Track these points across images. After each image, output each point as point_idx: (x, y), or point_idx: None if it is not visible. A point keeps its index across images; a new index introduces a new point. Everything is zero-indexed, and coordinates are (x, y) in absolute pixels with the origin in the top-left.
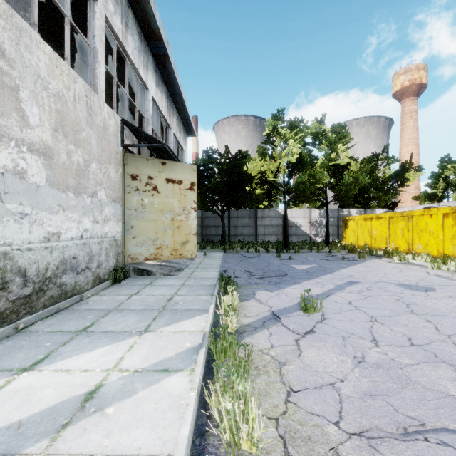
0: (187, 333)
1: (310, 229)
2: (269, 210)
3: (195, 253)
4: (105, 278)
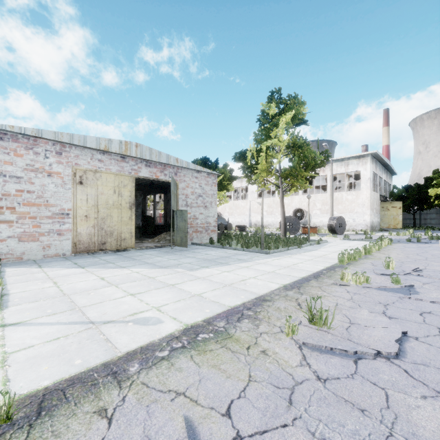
0: None
1: None
2: None
3: (401, 227)
4: (378, 230)
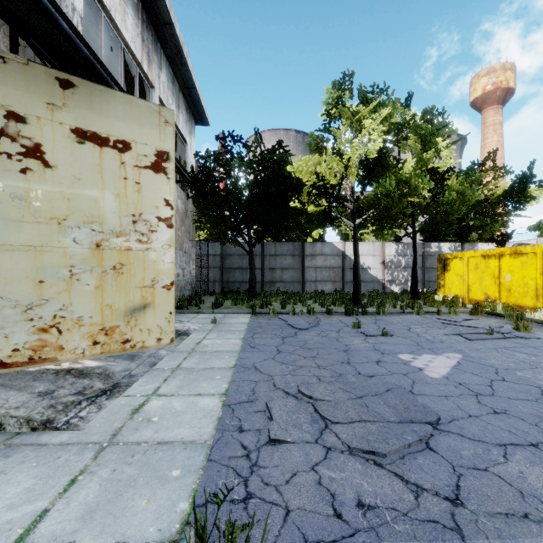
0: None
1: (382, 272)
2: (323, 245)
3: (170, 334)
4: None
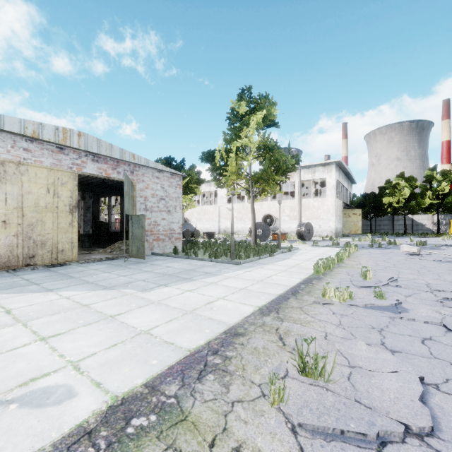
0: None
1: (432, 226)
2: (402, 216)
3: (360, 233)
4: (341, 236)
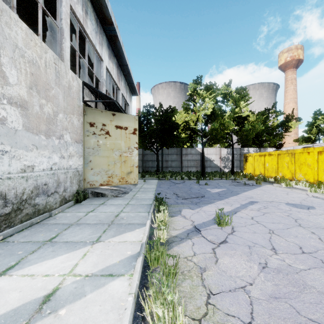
0: (128, 243)
1: (220, 162)
2: (191, 149)
3: (137, 180)
4: (70, 199)
